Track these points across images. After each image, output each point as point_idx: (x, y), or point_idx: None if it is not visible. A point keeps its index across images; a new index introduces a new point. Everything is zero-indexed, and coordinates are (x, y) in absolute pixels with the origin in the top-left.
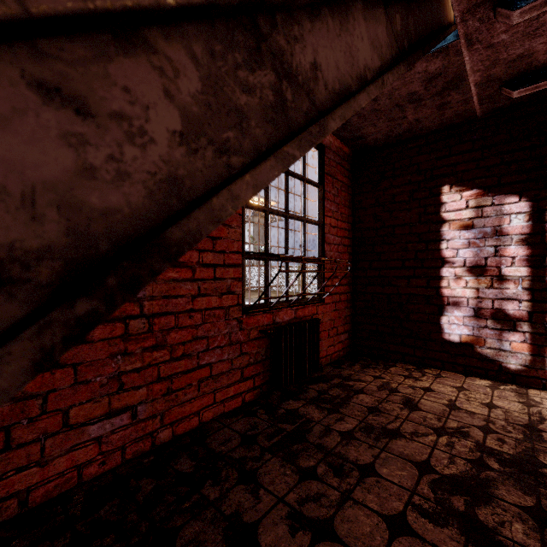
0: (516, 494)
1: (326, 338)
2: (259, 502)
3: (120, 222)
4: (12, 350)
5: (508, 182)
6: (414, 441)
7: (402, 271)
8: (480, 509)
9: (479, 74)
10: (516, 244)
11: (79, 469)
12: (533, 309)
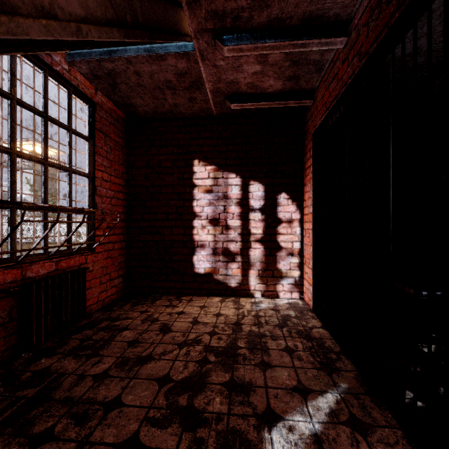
0: (221, 375)
1: (98, 284)
2: None
3: None
4: None
5: (231, 164)
6: (162, 360)
7: (167, 222)
8: (197, 398)
9: (212, 84)
10: (235, 205)
11: None
12: (243, 247)
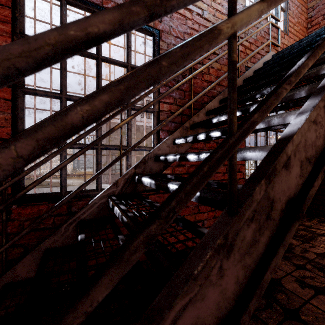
0: None
1: None
2: (276, 272)
3: (319, 148)
4: (319, 175)
5: None
6: None
7: None
8: None
9: None
10: None
11: (186, 242)
12: None
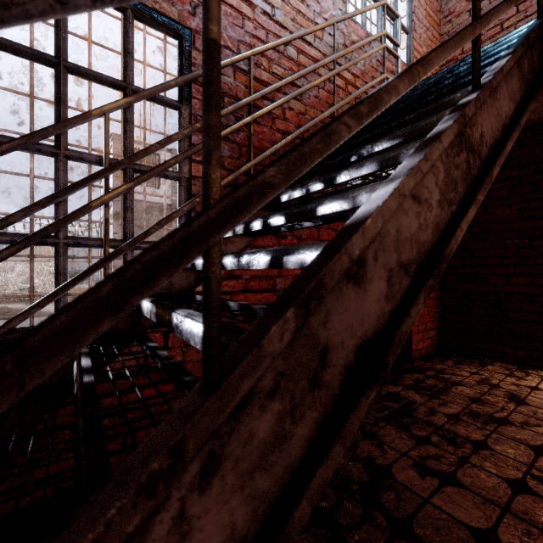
0: None
1: (416, 332)
2: (385, 453)
3: (426, 246)
4: (421, 296)
5: None
6: (526, 429)
7: (499, 268)
8: None
9: None
10: None
11: None
12: None
